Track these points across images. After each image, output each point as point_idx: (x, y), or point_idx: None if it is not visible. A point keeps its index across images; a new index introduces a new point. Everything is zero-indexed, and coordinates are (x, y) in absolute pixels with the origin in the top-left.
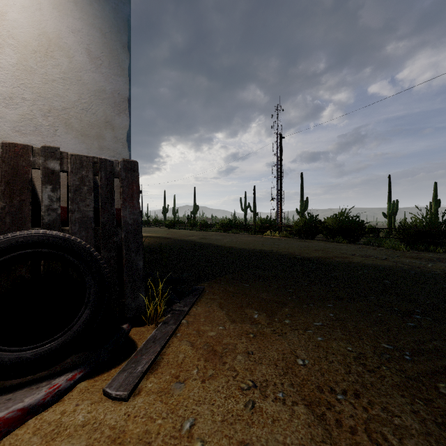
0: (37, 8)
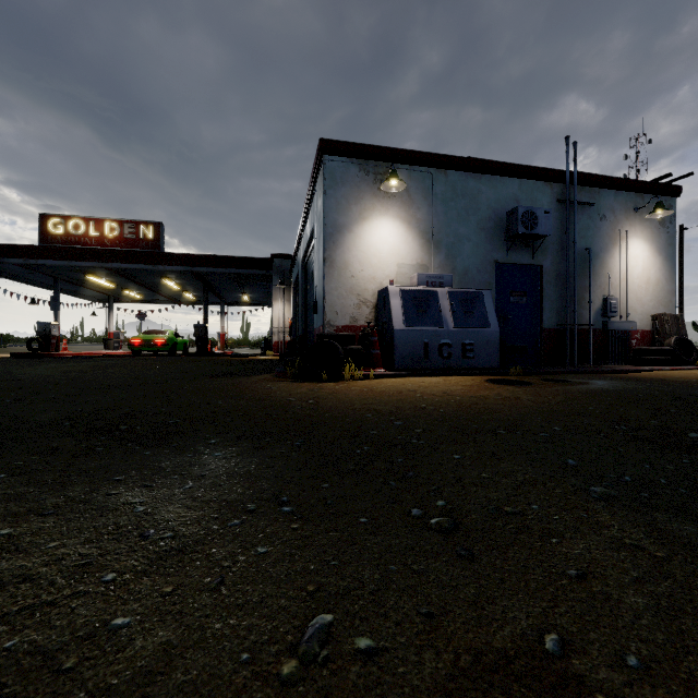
0: (655, 272)
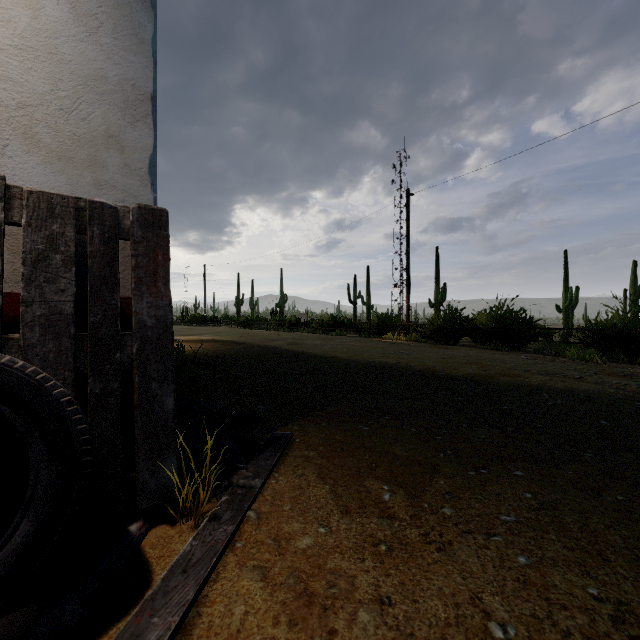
0: None
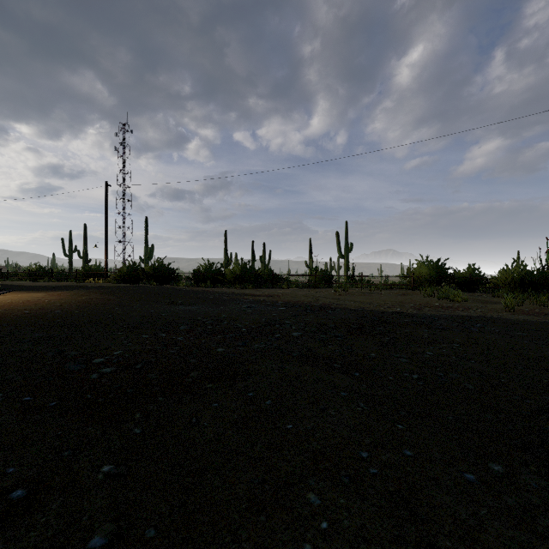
0: None
